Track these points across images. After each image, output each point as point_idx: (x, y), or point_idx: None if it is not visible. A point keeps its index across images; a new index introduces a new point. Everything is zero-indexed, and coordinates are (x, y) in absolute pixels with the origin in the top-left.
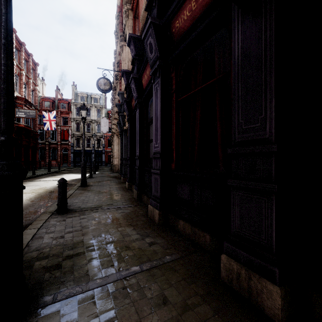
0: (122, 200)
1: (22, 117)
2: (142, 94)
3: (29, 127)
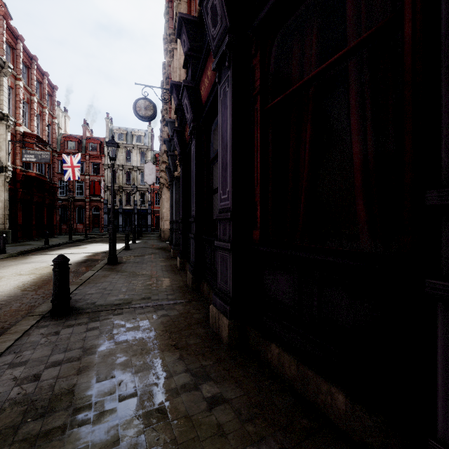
0: (167, 290)
1: (32, 162)
2: (201, 114)
3: (43, 176)
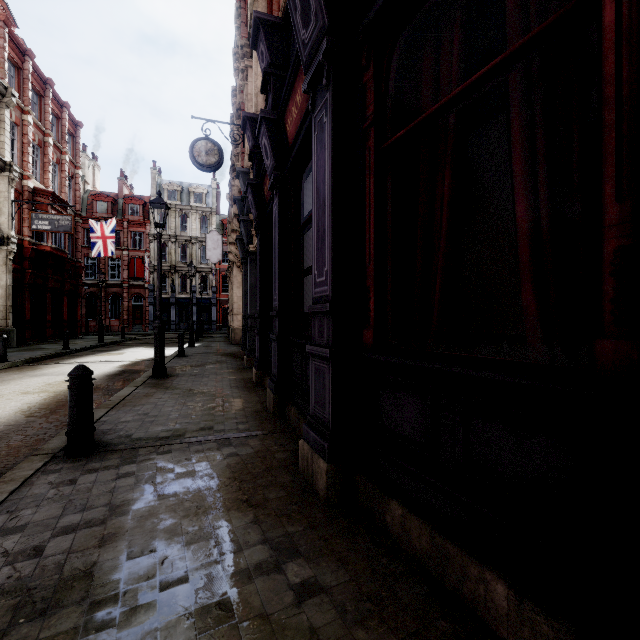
0: (238, 416)
1: (45, 230)
2: (286, 159)
3: (62, 251)
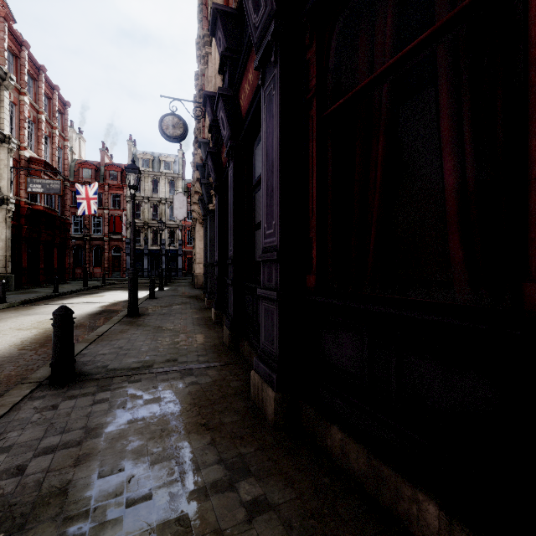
0: (199, 349)
1: (38, 192)
2: (240, 130)
3: (52, 210)
